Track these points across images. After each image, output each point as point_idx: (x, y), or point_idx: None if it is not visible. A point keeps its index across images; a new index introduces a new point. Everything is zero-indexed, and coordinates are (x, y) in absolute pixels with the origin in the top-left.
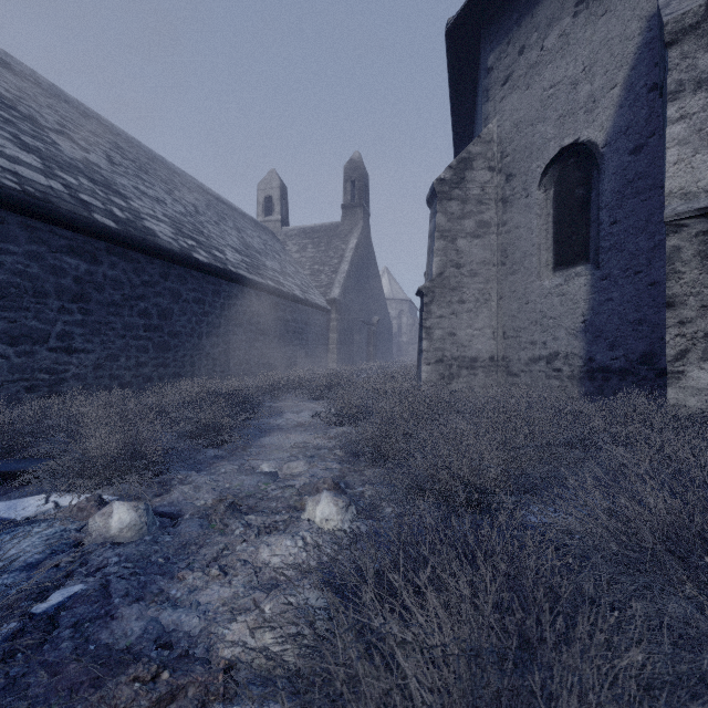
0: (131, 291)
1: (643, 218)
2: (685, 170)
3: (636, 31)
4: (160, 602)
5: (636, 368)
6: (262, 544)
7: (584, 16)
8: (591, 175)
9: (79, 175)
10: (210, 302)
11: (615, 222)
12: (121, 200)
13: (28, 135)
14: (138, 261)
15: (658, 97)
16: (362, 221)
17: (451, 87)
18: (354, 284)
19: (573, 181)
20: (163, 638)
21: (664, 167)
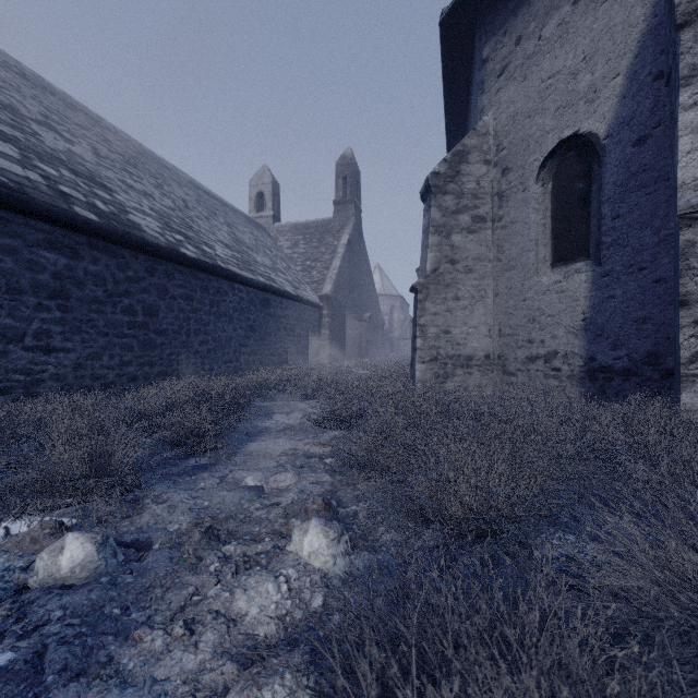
0: (114, 287)
1: (647, 212)
2: None
3: (640, 17)
4: (107, 677)
5: (640, 369)
6: (239, 589)
7: (585, 3)
8: (591, 168)
9: (60, 166)
10: (199, 298)
11: (618, 217)
12: (105, 193)
13: (6, 124)
14: (122, 256)
15: (664, 86)
16: (354, 217)
17: (445, 81)
18: (346, 280)
19: (572, 175)
20: None
21: (674, 157)
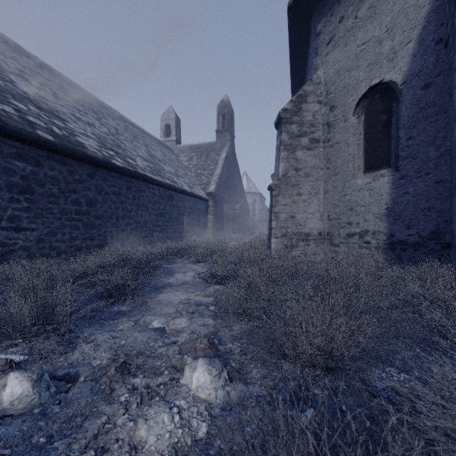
0: (65, 186)
1: (431, 135)
2: None
3: (426, 1)
4: None
5: (426, 242)
6: (141, 419)
7: None
8: (391, 105)
9: (28, 103)
10: (125, 194)
11: (410, 138)
12: (60, 122)
13: None
14: (71, 165)
15: (443, 48)
16: (229, 141)
17: (291, 48)
18: (224, 183)
19: (378, 110)
20: None
21: (453, 95)
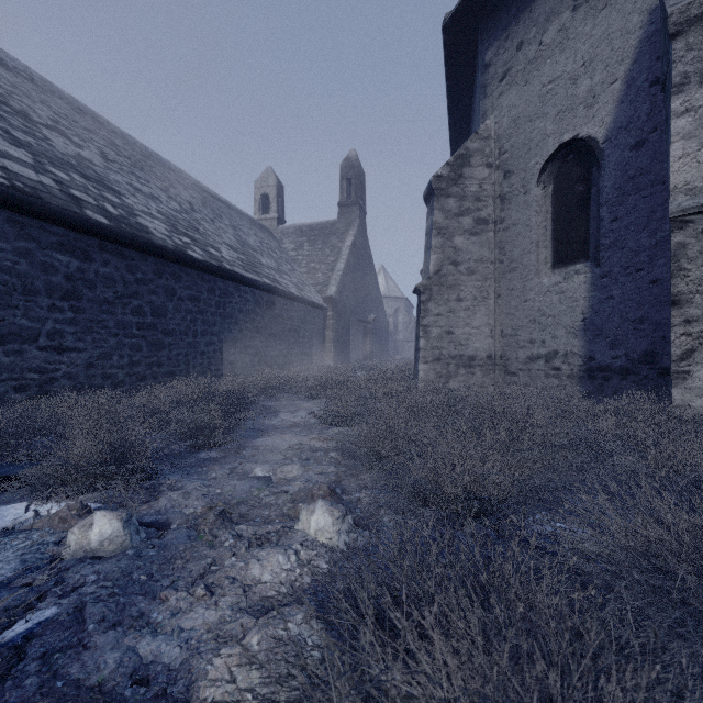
0: (124, 289)
1: (644, 215)
2: (690, 165)
3: (637, 24)
4: (140, 627)
5: (637, 368)
6: (253, 559)
7: (584, 9)
8: (590, 171)
9: (71, 171)
10: (205, 300)
11: (616, 219)
12: (114, 197)
13: (19, 130)
14: (132, 258)
15: (660, 92)
16: (358, 219)
17: (448, 84)
18: (350, 282)
19: (572, 178)
20: (139, 672)
21: (668, 162)
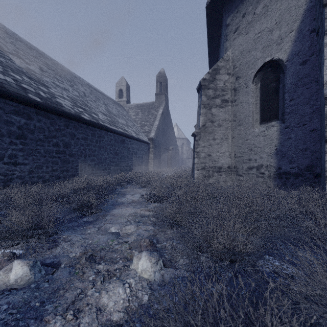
0: (48, 133)
1: (307, 97)
2: None
3: (303, 3)
4: None
5: (303, 173)
6: (104, 291)
7: None
8: (279, 76)
9: (22, 75)
10: (90, 139)
11: (292, 99)
12: (44, 88)
13: None
14: (53, 118)
15: (315, 36)
16: (165, 101)
17: (208, 35)
18: (161, 131)
19: (270, 79)
20: None
21: (322, 69)
